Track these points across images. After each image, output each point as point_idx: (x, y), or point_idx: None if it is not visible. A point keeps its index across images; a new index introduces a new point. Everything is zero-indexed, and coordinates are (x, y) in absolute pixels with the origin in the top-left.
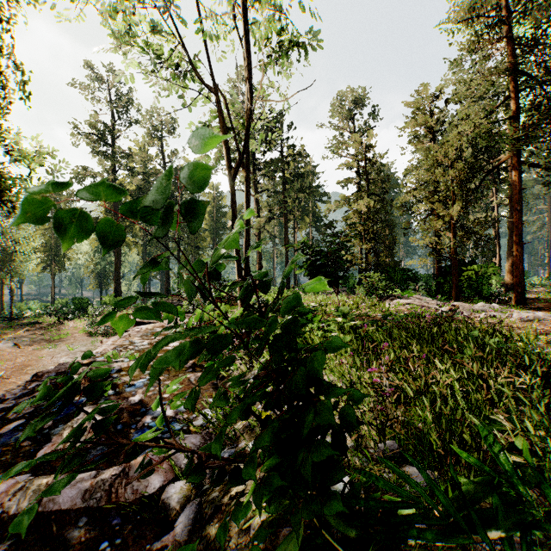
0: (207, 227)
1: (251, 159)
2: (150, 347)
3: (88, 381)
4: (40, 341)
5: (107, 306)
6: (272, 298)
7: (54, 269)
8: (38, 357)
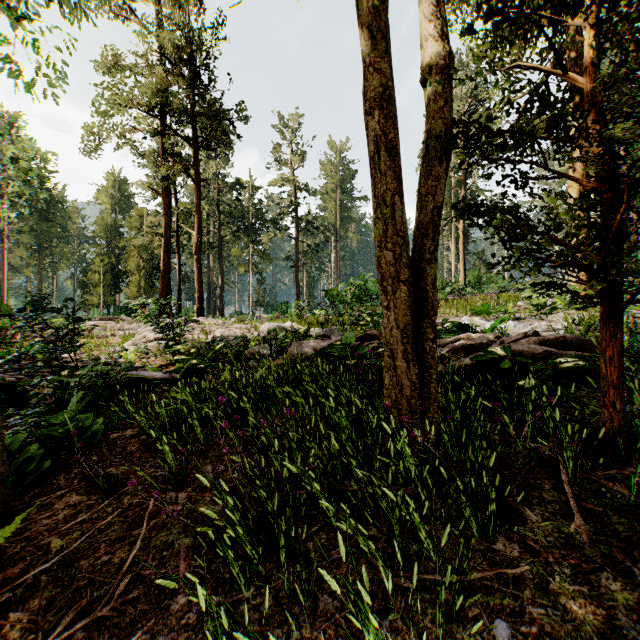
0: None
1: None
2: None
3: None
4: None
5: None
6: None
7: None
8: None
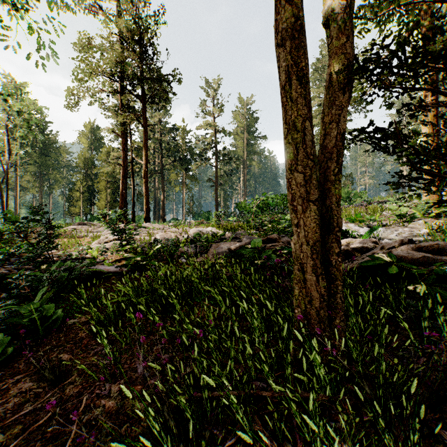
0: None
1: None
2: None
3: None
4: None
5: None
6: None
7: None
8: None
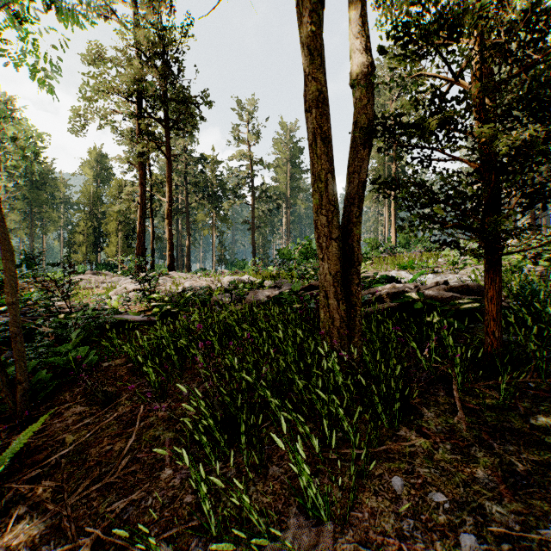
0: None
1: None
2: None
3: None
4: None
5: None
6: None
7: None
8: None
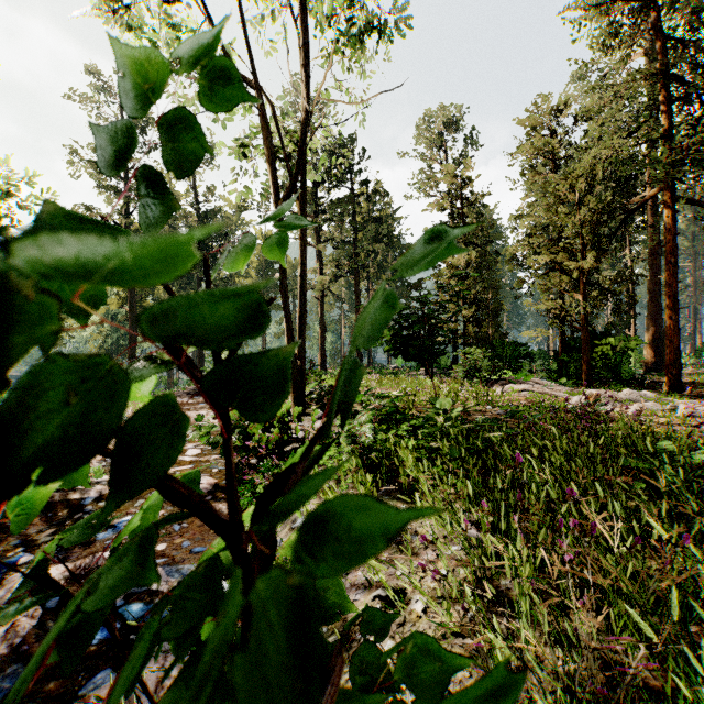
0: None
1: (312, 198)
2: None
3: (41, 520)
4: None
5: None
6: None
7: None
8: None
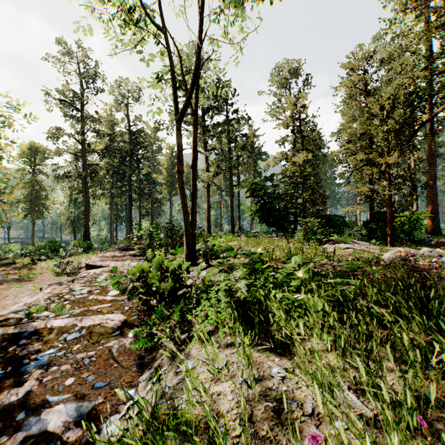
0: (164, 181)
1: (201, 121)
2: (87, 296)
3: None
4: (10, 280)
5: (78, 248)
6: (218, 242)
7: (34, 216)
8: (3, 297)
